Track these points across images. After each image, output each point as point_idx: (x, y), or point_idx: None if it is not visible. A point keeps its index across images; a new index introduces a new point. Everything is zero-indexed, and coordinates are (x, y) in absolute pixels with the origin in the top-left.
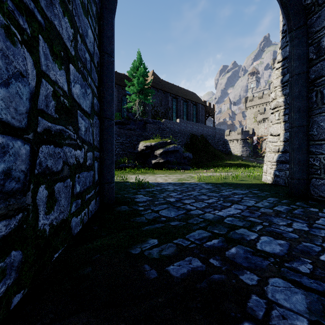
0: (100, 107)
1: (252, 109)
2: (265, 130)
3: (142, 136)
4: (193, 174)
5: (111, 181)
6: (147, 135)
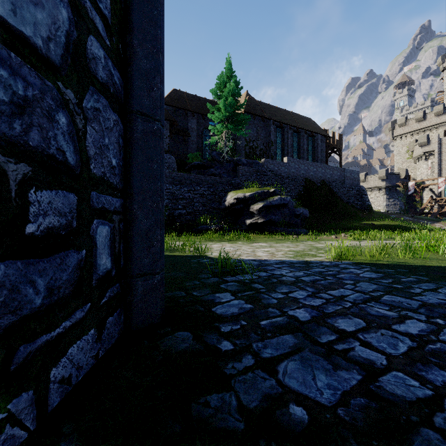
0: (124, 86)
1: (404, 139)
2: (428, 170)
3: (232, 185)
4: (315, 243)
5: (153, 268)
6: (238, 182)
